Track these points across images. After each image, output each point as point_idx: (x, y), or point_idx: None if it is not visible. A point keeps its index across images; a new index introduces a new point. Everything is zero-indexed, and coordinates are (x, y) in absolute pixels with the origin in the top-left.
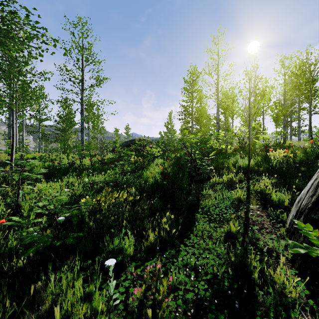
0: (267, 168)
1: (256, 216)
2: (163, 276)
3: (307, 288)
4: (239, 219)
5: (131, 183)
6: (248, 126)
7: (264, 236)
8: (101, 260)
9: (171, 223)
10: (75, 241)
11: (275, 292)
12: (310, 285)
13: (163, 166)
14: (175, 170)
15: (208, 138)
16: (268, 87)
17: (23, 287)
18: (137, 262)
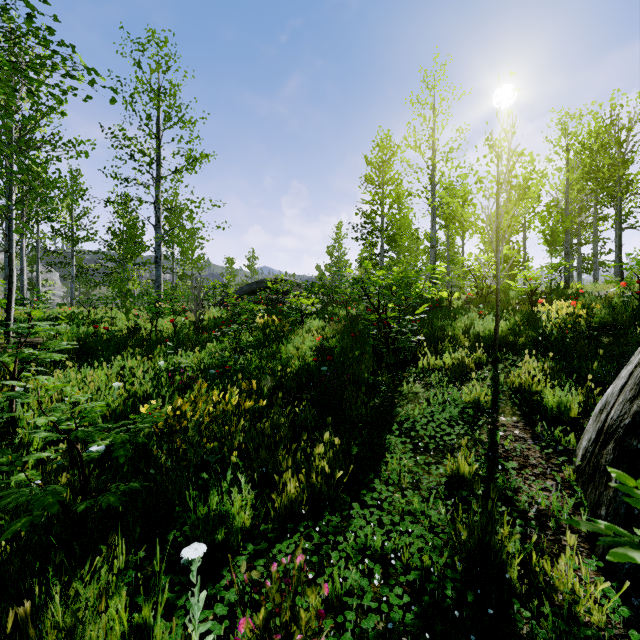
0: (533, 338)
1: (512, 440)
2: (313, 576)
3: (624, 602)
4: (476, 445)
5: (255, 370)
6: (496, 252)
7: (529, 482)
8: (181, 540)
9: (334, 454)
10: (128, 497)
11: (556, 612)
12: (631, 595)
13: (321, 335)
14: (345, 342)
15: (413, 277)
16: (536, 172)
17: (1, 606)
18: (260, 543)
